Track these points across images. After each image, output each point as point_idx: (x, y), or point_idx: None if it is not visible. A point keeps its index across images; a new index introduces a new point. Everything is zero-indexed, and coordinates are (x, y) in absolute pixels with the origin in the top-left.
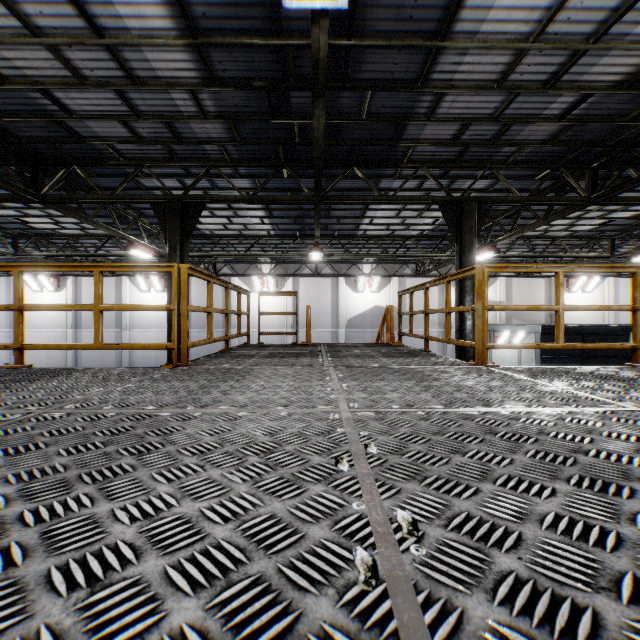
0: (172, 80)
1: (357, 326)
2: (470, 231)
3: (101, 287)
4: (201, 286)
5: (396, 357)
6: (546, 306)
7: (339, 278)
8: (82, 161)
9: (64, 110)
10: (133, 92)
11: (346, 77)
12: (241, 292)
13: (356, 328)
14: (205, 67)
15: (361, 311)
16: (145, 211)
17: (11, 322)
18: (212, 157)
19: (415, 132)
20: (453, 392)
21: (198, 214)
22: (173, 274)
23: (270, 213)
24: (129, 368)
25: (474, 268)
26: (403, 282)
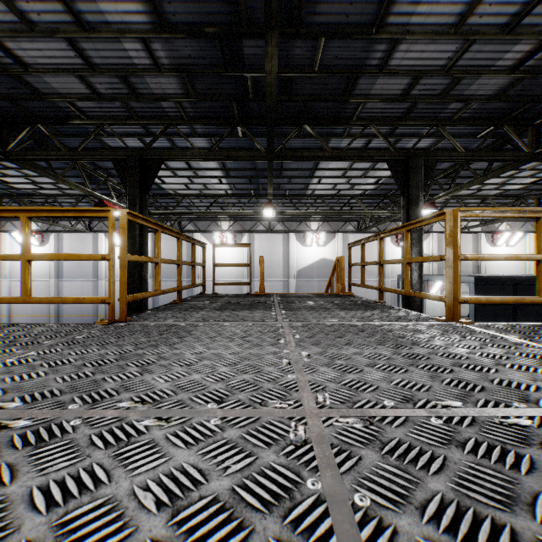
0: (122, 27)
1: (305, 276)
2: (417, 185)
3: (30, 234)
4: (168, 241)
5: (353, 310)
6: (526, 255)
7: (290, 234)
8: (46, 120)
9: (19, 63)
10: (85, 42)
11: (300, 21)
12: (195, 243)
13: (305, 278)
14: (154, 9)
15: (309, 263)
16: (113, 171)
17: (1, 273)
18: (170, 115)
19: (366, 87)
20: (453, 368)
21: (156, 170)
22: (109, 220)
23: (227, 173)
24: (59, 325)
25: (444, 213)
26: (346, 237)
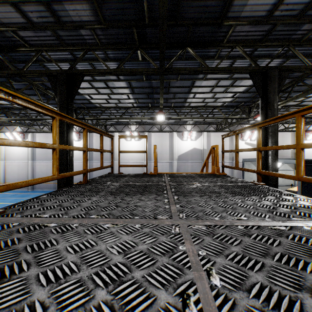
0: None
1: (183, 159)
2: (274, 91)
3: None
4: (98, 137)
5: (245, 195)
6: None
7: (173, 133)
8: (2, 48)
9: None
10: None
11: None
12: (103, 135)
13: (183, 160)
14: None
15: (185, 151)
16: None
17: None
18: (88, 42)
19: (238, 9)
20: None
21: (79, 83)
22: None
23: (132, 90)
24: None
25: None
26: (209, 135)
